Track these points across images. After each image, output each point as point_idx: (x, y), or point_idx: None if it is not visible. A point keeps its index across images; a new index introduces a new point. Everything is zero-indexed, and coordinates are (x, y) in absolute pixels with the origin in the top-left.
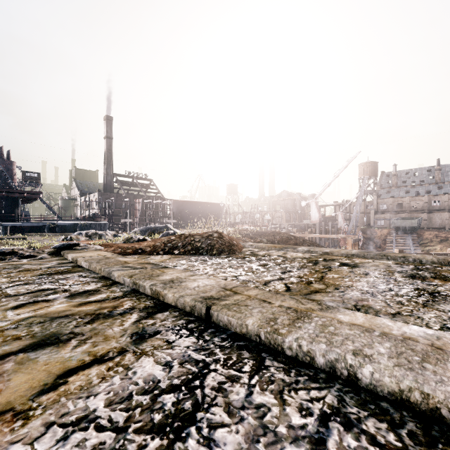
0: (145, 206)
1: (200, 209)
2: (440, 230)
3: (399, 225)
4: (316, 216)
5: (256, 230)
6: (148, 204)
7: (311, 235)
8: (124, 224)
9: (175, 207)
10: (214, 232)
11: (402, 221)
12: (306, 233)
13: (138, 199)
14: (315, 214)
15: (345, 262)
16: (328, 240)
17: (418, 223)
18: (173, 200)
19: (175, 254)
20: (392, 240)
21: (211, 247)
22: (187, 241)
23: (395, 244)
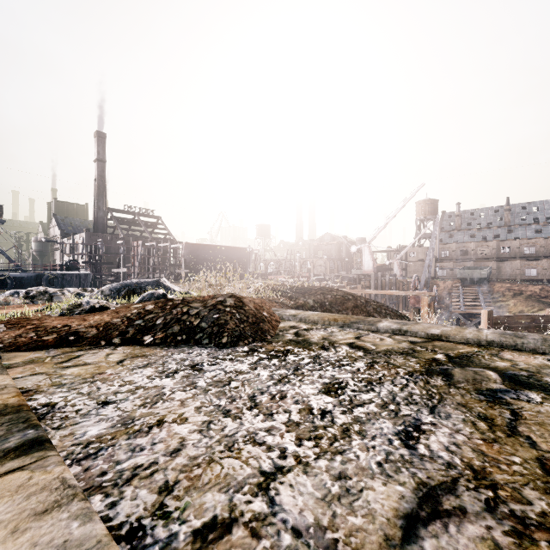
0: (147, 251)
1: (221, 255)
2: (513, 282)
3: (466, 276)
4: (370, 264)
5: (297, 285)
6: (152, 249)
7: (370, 292)
8: (116, 275)
9: (188, 253)
10: (227, 295)
11: (469, 271)
12: (358, 287)
13: (137, 241)
14: (368, 263)
15: (504, 369)
16: (385, 295)
17: (488, 273)
18: (185, 243)
19: (144, 343)
20: (459, 295)
21: (218, 327)
22: (174, 314)
23: (463, 299)
